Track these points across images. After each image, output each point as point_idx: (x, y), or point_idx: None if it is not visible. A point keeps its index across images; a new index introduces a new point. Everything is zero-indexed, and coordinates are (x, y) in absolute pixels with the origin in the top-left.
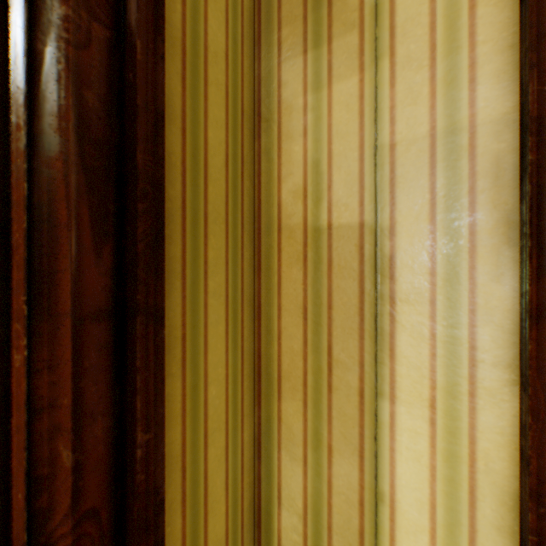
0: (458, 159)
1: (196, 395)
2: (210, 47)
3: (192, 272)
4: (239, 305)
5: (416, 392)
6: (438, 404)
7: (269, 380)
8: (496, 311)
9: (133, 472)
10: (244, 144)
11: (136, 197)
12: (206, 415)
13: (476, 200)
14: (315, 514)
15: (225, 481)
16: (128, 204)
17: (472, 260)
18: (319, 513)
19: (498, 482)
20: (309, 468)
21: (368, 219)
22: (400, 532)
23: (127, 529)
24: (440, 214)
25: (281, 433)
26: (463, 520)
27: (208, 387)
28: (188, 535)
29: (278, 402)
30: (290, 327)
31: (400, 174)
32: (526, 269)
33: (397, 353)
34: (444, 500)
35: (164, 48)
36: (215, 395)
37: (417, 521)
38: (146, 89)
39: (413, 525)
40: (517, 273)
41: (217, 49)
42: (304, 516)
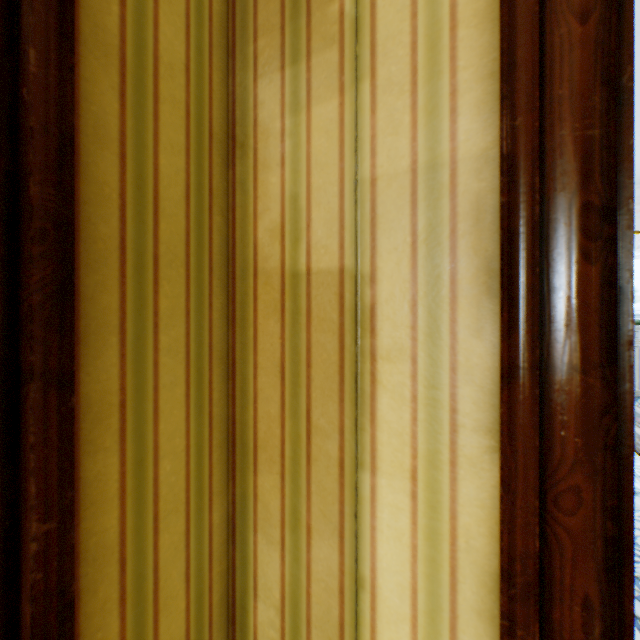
0: (439, 199)
1: (142, 472)
2: (163, 57)
3: (136, 325)
4: (206, 363)
5: (398, 462)
6: (420, 475)
7: (244, 450)
8: (476, 370)
9: (27, 570)
10: (213, 173)
11: (30, 238)
12: (156, 496)
13: (457, 245)
14: (293, 605)
15: (186, 572)
16: (22, 246)
17: (453, 312)
18: (298, 604)
19: (479, 561)
20: (287, 553)
21: (349, 264)
22: (381, 622)
23: (22, 639)
24: (422, 260)
25: (257, 513)
26: (445, 605)
27: (160, 462)
28: (130, 639)
29: (254, 476)
30: (267, 388)
31: (381, 213)
32: (499, 323)
33: (378, 418)
34: (426, 583)
35: (74, 59)
36: (170, 471)
37: (399, 609)
38: (45, 108)
39: (394, 613)
40: (497, 327)
41: (173, 59)
42: (282, 609)
